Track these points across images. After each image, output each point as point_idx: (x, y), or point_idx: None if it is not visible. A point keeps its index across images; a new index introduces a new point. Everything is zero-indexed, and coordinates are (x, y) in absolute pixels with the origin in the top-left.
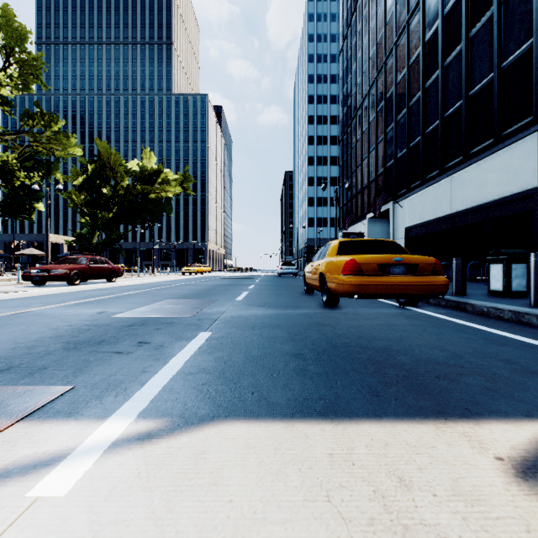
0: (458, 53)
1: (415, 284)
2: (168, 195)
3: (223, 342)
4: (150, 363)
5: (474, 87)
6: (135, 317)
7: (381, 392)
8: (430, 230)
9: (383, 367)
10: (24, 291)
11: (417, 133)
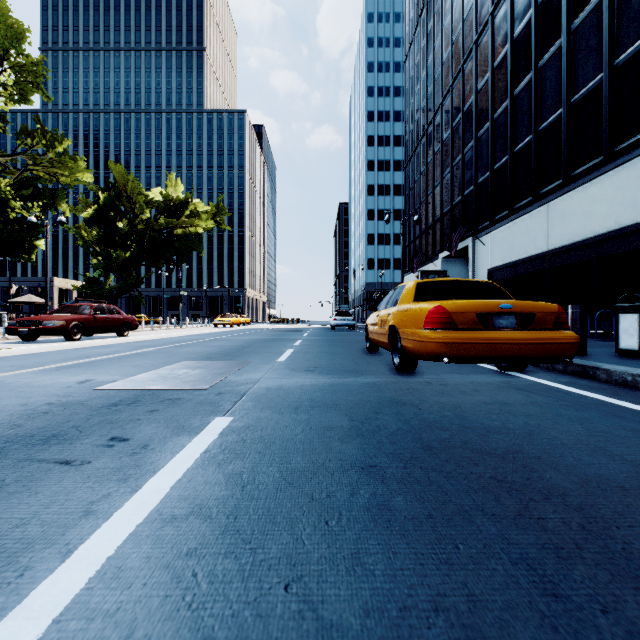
0: (557, 50)
1: (532, 342)
2: (198, 230)
3: (246, 438)
4: (107, 490)
5: (578, 91)
6: (128, 389)
7: (560, 584)
8: (521, 272)
9: (531, 501)
10: (4, 348)
11: (503, 152)
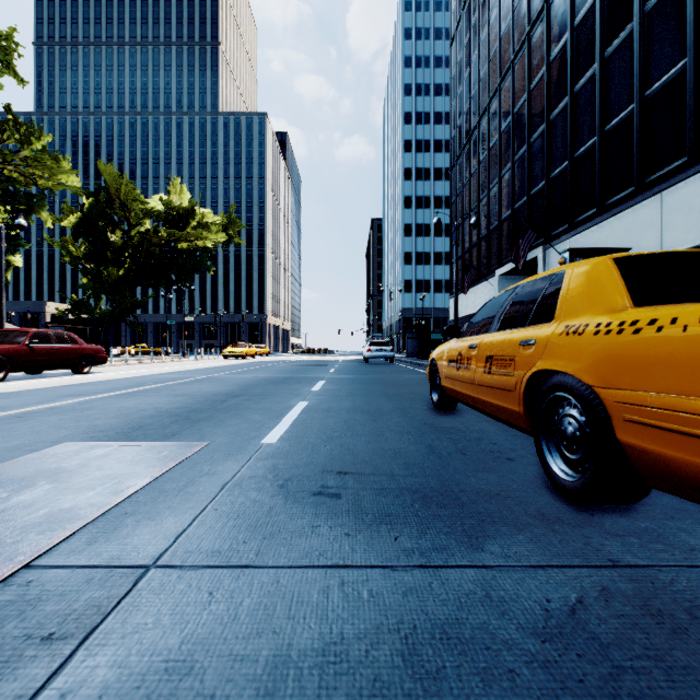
0: None
1: None
2: (206, 245)
3: None
4: None
5: None
6: None
7: None
8: None
9: None
10: None
11: (588, 132)
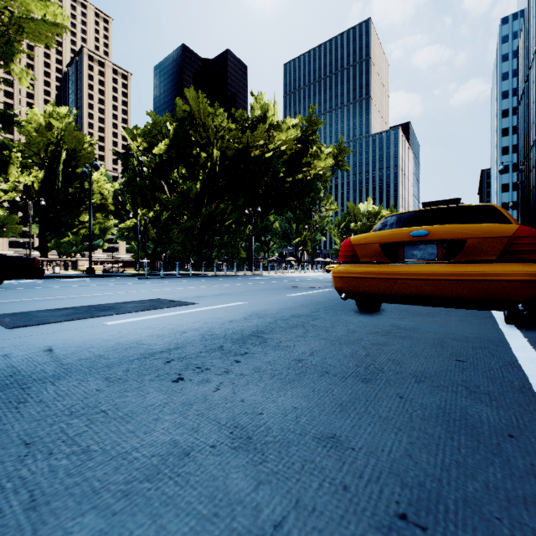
0: None
1: None
2: None
3: None
4: None
5: None
6: None
7: None
8: None
9: None
10: None
11: None
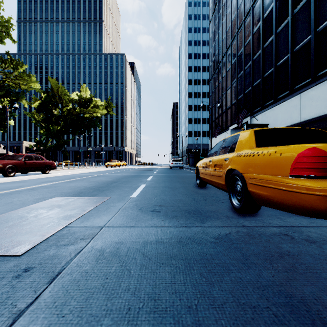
0: (306, 1)
1: None
2: (97, 115)
3: None
4: None
5: (322, 23)
6: None
7: None
8: None
9: None
10: None
11: (270, 66)
